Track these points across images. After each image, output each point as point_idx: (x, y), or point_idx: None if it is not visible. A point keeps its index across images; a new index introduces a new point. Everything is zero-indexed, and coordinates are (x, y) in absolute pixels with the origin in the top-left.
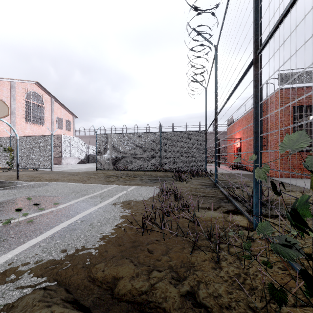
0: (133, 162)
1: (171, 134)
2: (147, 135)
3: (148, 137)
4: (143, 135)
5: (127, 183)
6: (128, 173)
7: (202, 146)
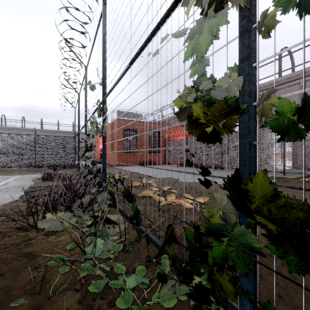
0: (3, 160)
1: (46, 137)
2: (20, 137)
3: (21, 138)
4: (15, 136)
5: (9, 174)
6: (1, 170)
7: (72, 148)
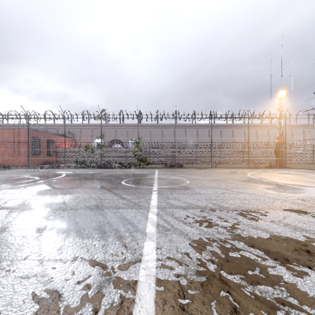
0: None
1: None
2: None
3: None
4: None
5: None
6: None
7: None
